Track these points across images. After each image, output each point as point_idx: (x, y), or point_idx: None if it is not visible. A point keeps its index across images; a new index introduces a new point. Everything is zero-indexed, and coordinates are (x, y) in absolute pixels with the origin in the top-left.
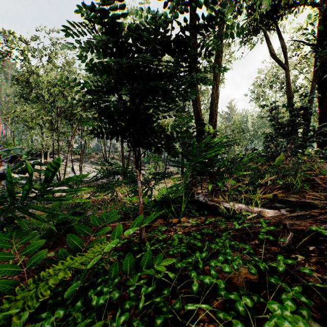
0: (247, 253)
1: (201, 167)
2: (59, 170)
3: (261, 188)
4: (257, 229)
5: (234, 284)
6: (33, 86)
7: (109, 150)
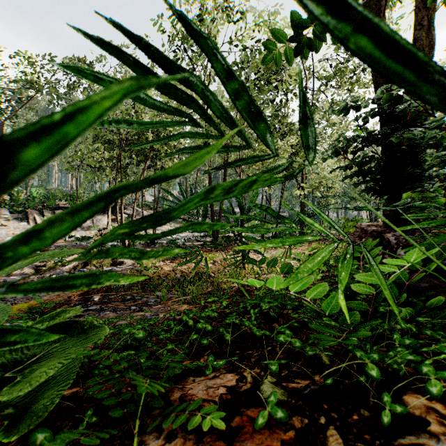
0: None
1: None
2: None
3: None
4: None
5: None
6: None
7: None
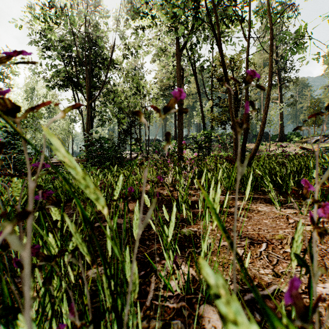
0: None
1: None
2: None
3: None
4: None
5: None
6: None
7: None
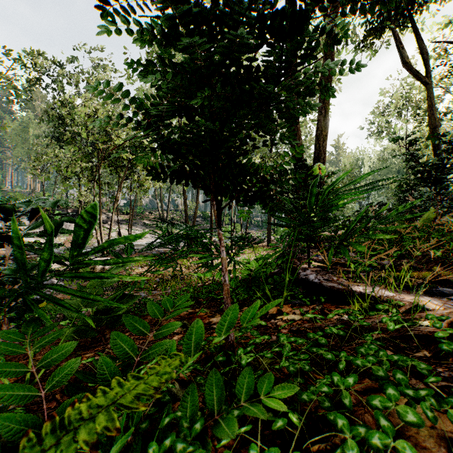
0: (415, 375)
1: (310, 228)
2: (101, 235)
3: (402, 261)
4: (421, 330)
5: (413, 439)
6: (69, 123)
7: (167, 209)
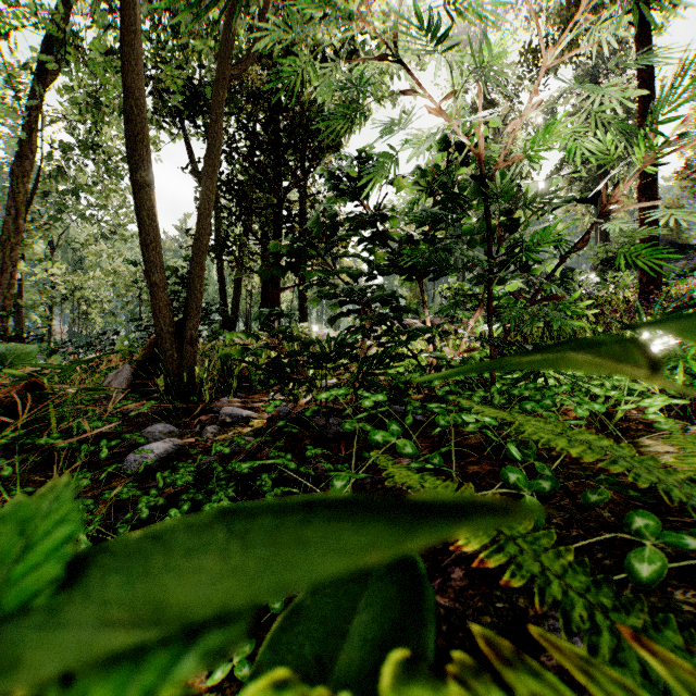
0: None
1: None
2: None
3: None
4: None
5: None
6: None
7: None
